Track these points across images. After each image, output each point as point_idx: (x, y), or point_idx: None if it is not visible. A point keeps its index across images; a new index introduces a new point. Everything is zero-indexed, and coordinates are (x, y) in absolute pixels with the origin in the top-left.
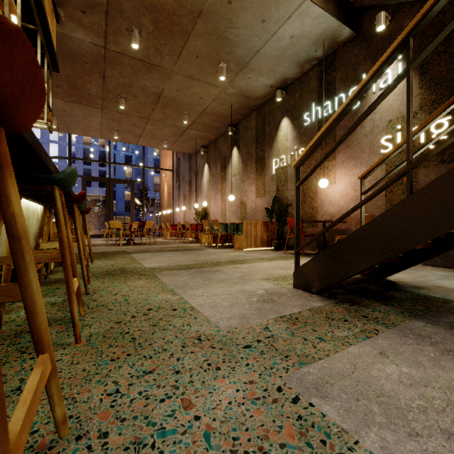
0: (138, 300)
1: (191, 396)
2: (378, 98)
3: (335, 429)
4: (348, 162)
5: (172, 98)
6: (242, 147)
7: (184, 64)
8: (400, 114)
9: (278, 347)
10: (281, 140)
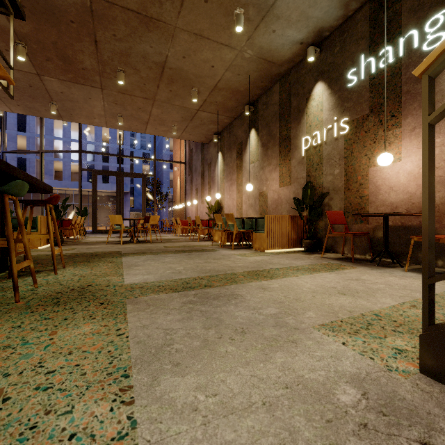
0: (2, 436)
1: None
2: None
3: None
4: None
5: (178, 70)
6: (262, 128)
7: (189, 14)
8: None
9: None
10: (314, 112)
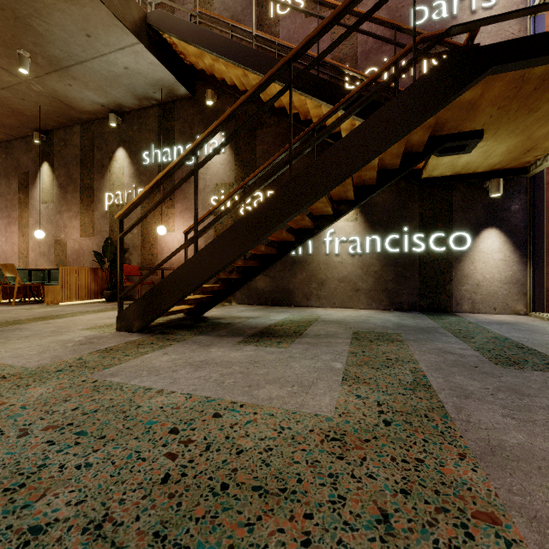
0: None
1: (3, 400)
2: (179, 182)
3: (116, 384)
4: (186, 212)
5: None
6: (59, 167)
7: None
8: (224, 181)
9: (88, 366)
10: (117, 173)
